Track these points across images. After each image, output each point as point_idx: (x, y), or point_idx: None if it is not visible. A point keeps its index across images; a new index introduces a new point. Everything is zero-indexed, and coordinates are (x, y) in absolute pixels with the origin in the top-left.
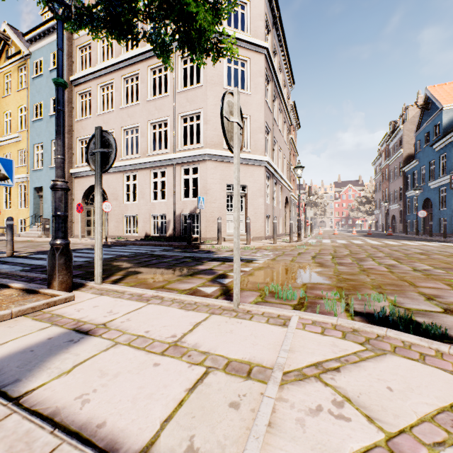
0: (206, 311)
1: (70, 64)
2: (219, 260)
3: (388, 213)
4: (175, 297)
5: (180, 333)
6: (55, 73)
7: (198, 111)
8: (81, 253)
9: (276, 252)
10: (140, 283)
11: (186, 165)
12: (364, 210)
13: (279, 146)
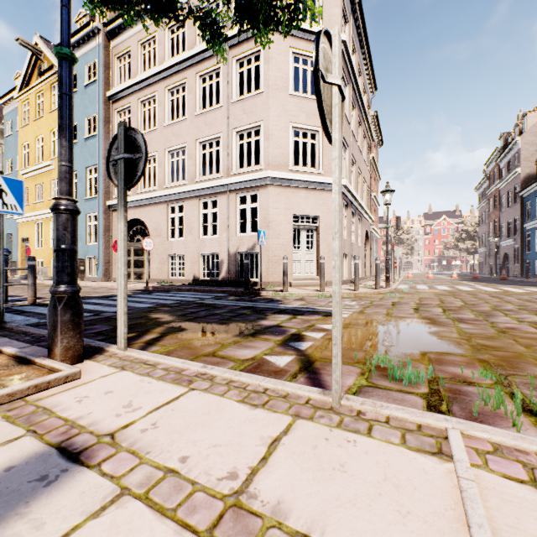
0: (285, 409)
1: (107, 77)
2: (287, 313)
3: (499, 251)
4: (232, 378)
5: (245, 466)
6: (90, 88)
7: (257, 124)
8: (115, 300)
9: (361, 301)
10: (182, 346)
11: (242, 193)
12: (464, 248)
13: (358, 167)
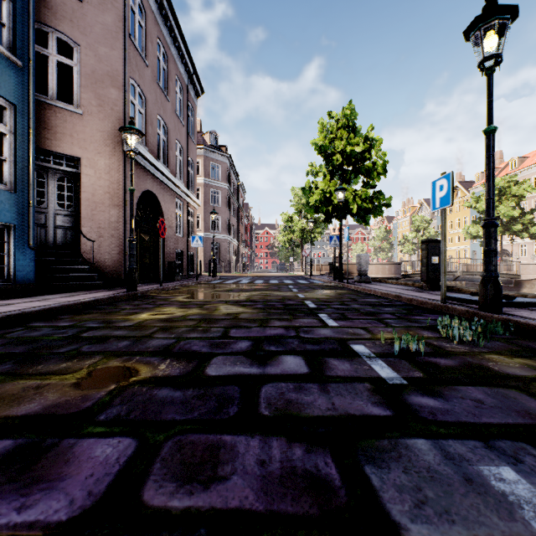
0: None
1: None
2: None
3: None
4: None
5: None
6: None
7: None
8: None
9: None
10: None
11: None
12: None
13: None
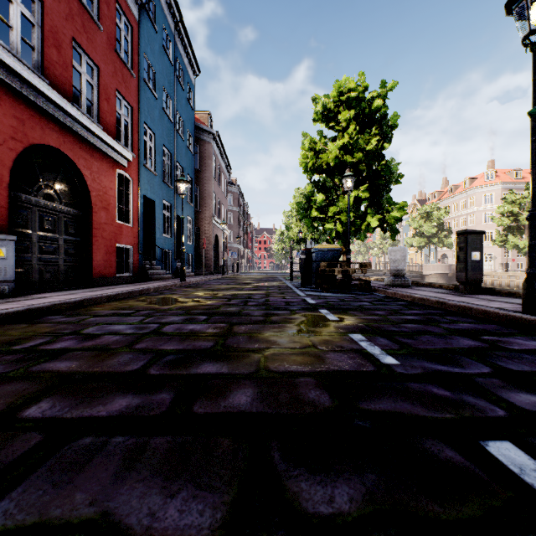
0: None
1: None
2: None
3: None
4: None
5: None
6: None
7: None
8: None
9: None
10: None
11: None
12: None
13: None
